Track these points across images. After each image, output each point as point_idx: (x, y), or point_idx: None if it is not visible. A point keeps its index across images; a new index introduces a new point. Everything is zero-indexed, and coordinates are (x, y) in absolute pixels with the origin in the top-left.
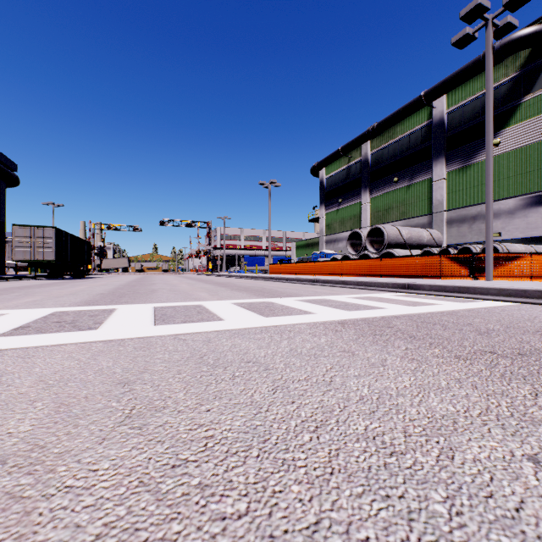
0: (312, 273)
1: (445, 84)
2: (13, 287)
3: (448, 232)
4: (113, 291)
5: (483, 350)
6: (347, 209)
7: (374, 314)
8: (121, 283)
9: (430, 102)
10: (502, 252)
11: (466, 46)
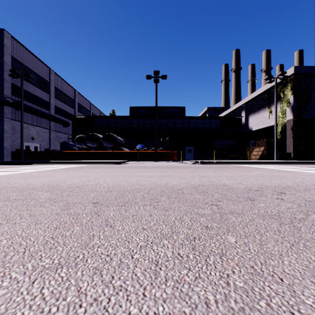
0: None
1: None
2: None
3: None
4: None
5: None
6: None
7: None
8: None
9: None
10: None
11: None
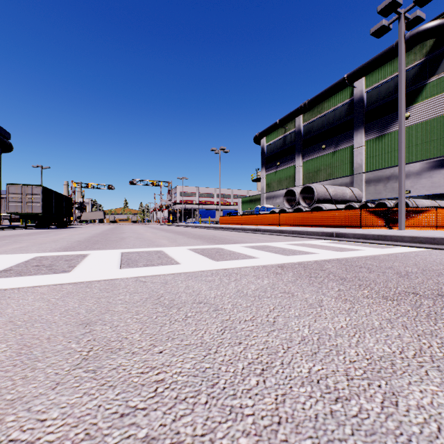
0: (254, 223)
1: (364, 68)
2: (5, 235)
3: (366, 190)
4: (89, 239)
5: (407, 291)
6: (284, 171)
7: (308, 258)
8: (96, 232)
9: (352, 82)
10: (412, 206)
11: (382, 35)
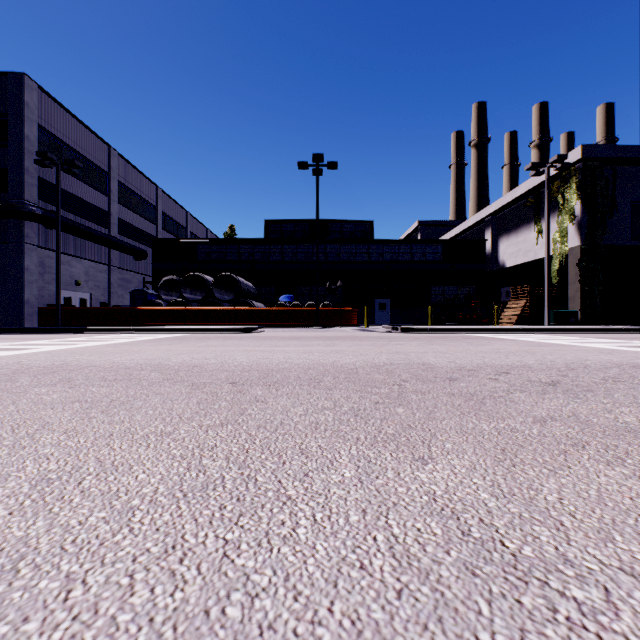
0: None
1: None
2: None
3: None
4: None
5: None
6: None
7: None
8: None
9: None
10: None
11: None
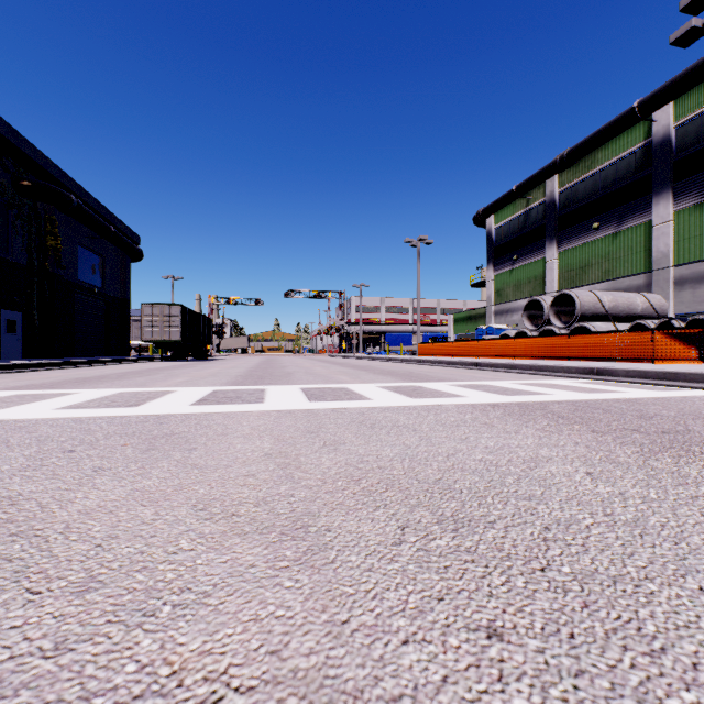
0: (473, 354)
1: (671, 87)
2: (151, 368)
3: (677, 297)
4: (250, 374)
5: (627, 428)
6: (525, 269)
7: (534, 399)
8: (250, 365)
9: (648, 114)
10: None
11: (693, 42)
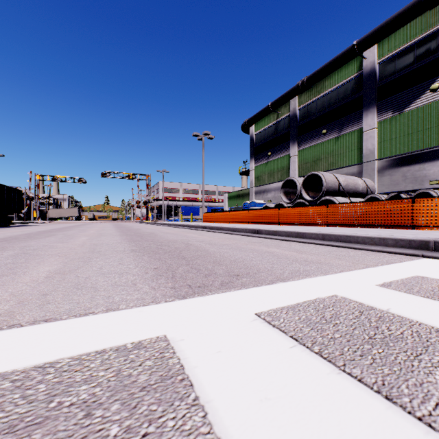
0: (245, 221)
1: (381, 30)
2: None
3: (379, 181)
4: None
5: None
6: (276, 162)
7: None
8: (12, 234)
9: (363, 51)
10: None
11: None
